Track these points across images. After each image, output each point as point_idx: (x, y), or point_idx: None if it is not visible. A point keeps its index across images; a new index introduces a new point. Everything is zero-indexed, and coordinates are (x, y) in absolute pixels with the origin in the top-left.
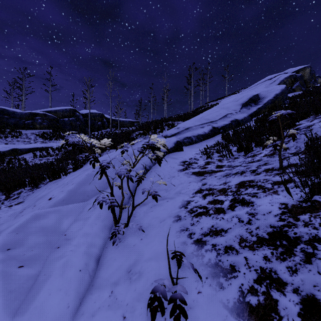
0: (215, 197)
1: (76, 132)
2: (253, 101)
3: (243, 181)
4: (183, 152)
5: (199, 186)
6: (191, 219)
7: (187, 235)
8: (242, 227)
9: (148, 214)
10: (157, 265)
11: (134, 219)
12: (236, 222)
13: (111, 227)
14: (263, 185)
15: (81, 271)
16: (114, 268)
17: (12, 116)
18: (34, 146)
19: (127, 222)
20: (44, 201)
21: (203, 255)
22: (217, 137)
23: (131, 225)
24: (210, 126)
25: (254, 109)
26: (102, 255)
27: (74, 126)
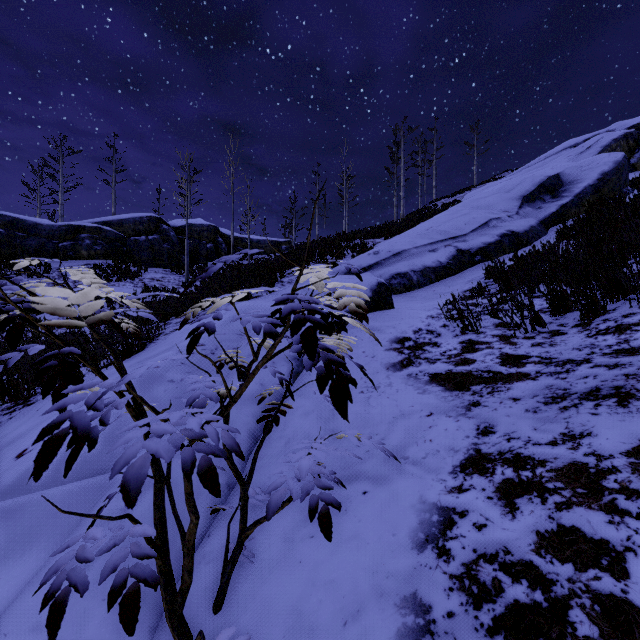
0: (562, 512)
1: (162, 265)
2: (547, 190)
3: None
4: (396, 311)
5: (471, 439)
6: None
7: None
8: None
9: (298, 552)
10: None
11: (246, 571)
12: None
13: (162, 603)
14: None
15: None
16: None
17: (33, 232)
18: None
19: (219, 591)
20: (5, 460)
21: None
22: (470, 273)
23: None
24: (452, 248)
25: (552, 208)
26: None
27: (158, 252)
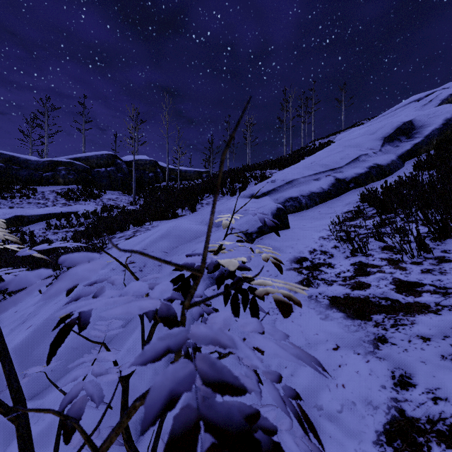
0: None
1: (116, 189)
2: (403, 133)
3: None
4: (292, 232)
5: (388, 391)
6: None
7: None
8: None
9: None
10: None
11: None
12: None
13: None
14: None
15: None
16: None
17: (24, 166)
18: (49, 211)
19: None
20: None
21: None
22: (346, 197)
23: None
24: (332, 177)
25: (407, 146)
26: None
27: (114, 179)
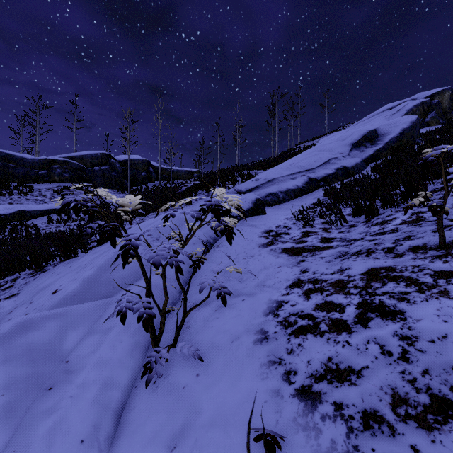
0: (328, 297)
1: (110, 187)
2: (368, 140)
3: (373, 269)
4: (266, 216)
5: (296, 275)
6: (288, 341)
7: (281, 375)
8: (391, 367)
9: (211, 323)
10: (226, 440)
11: (186, 333)
12: (377, 355)
13: (147, 347)
14: (415, 277)
15: (84, 442)
16: (145, 437)
17: (20, 164)
18: (49, 207)
19: (175, 338)
20: (46, 295)
21: (319, 429)
22: (316, 193)
23: (180, 348)
24: (306, 177)
25: (370, 151)
26: (127, 402)
27: (108, 178)
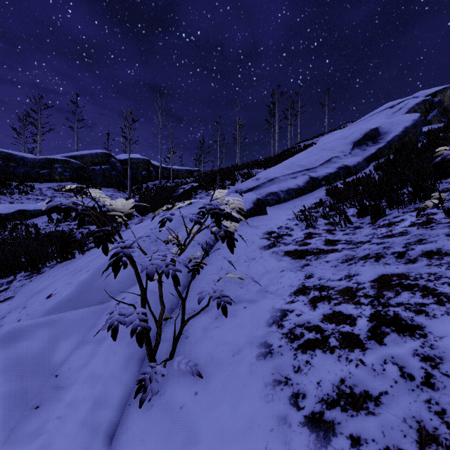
0: (336, 306)
1: (111, 186)
2: (369, 138)
3: (384, 275)
4: (268, 216)
5: (301, 280)
6: (294, 357)
7: (288, 398)
8: (413, 394)
9: (211, 333)
10: None
11: (184, 343)
12: (396, 378)
13: (142, 358)
14: (432, 287)
15: None
16: None
17: (21, 163)
18: None
19: (172, 349)
20: (40, 300)
21: None
22: (317, 193)
23: (177, 364)
24: (307, 176)
25: (372, 150)
26: (119, 422)
27: (108, 177)
